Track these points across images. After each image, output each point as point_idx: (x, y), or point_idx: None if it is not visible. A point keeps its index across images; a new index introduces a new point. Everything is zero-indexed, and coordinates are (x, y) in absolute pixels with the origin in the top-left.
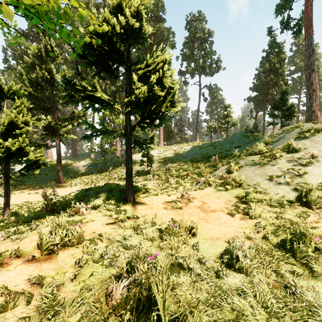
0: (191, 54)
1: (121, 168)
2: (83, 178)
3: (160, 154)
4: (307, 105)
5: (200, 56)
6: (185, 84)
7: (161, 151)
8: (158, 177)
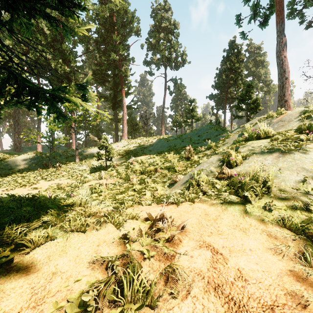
0: (157, 44)
1: (74, 163)
2: (16, 177)
3: (124, 148)
4: (280, 94)
5: (166, 47)
6: (150, 74)
7: (125, 144)
8: (116, 174)
